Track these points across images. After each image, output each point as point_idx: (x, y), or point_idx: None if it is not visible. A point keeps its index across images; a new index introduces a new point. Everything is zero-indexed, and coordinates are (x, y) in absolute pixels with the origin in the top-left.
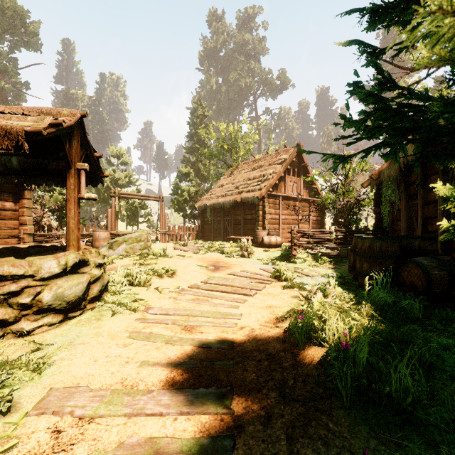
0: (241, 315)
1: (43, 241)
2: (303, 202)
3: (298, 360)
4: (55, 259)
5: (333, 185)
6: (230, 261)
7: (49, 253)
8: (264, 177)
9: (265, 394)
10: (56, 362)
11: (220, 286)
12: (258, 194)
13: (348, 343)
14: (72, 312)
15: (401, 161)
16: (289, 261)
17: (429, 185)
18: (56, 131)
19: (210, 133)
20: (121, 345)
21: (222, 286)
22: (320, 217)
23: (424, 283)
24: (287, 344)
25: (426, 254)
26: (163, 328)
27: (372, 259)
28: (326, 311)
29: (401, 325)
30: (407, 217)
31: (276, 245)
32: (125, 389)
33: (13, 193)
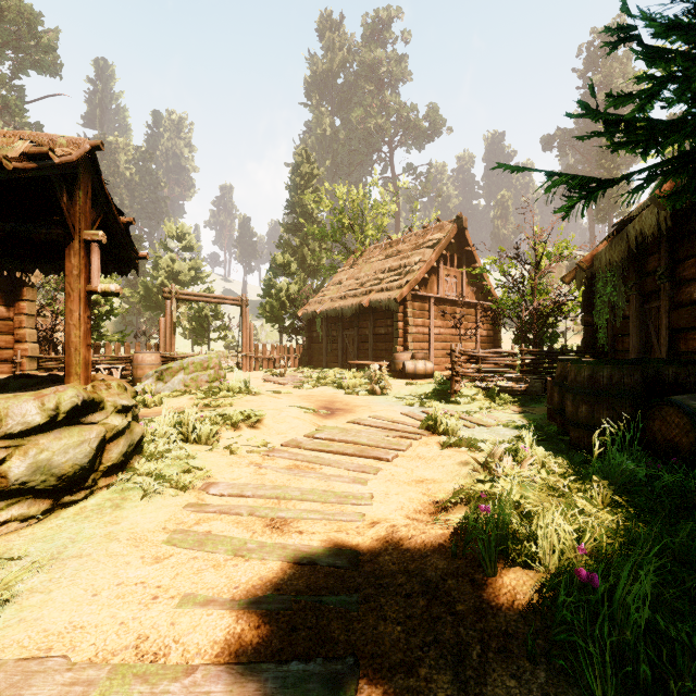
0: (371, 497)
1: (54, 368)
2: (466, 307)
3: (486, 599)
4: (36, 398)
5: (516, 280)
6: (353, 401)
7: (41, 388)
8: (406, 268)
9: (424, 680)
10: (19, 597)
11: (336, 442)
12: (396, 294)
13: (586, 567)
14: (70, 494)
15: (631, 237)
16: (448, 400)
17: (680, 276)
18: (40, 170)
19: (321, 201)
20: (149, 560)
21: (340, 444)
22: (494, 331)
23: (694, 440)
24: (461, 561)
25: (693, 390)
26: (232, 524)
27: (596, 399)
28: (527, 493)
29: (672, 524)
30: (640, 329)
31: (426, 375)
32: (139, 666)
33: (5, 292)
